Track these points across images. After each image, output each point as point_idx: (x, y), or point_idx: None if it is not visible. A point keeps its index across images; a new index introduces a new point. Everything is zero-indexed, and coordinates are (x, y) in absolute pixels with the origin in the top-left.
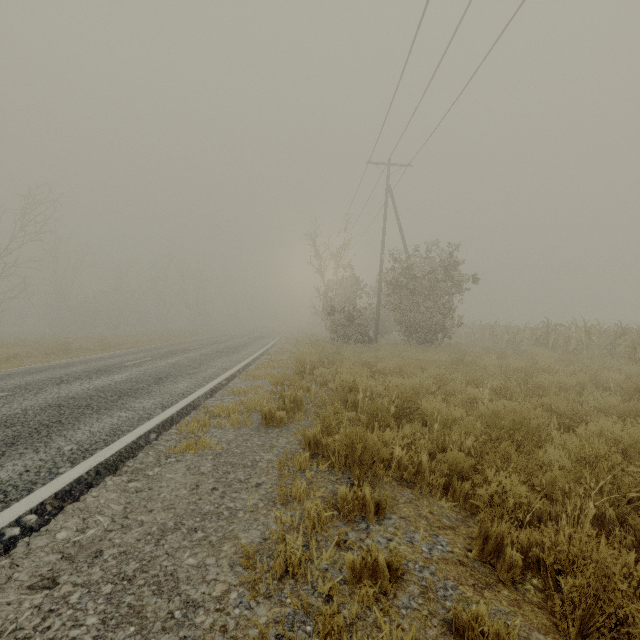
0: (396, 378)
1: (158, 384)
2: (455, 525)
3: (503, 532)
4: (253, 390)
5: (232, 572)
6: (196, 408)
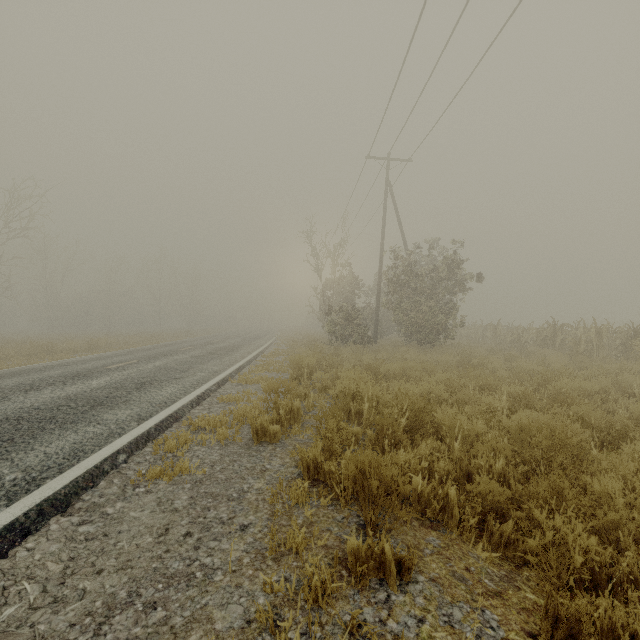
0: (403, 384)
1: (139, 391)
2: (501, 588)
3: (579, 613)
4: (245, 397)
5: None
6: (179, 419)
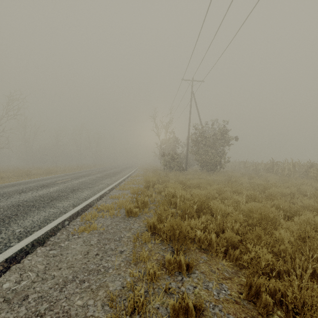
0: (197, 190)
1: (72, 193)
2: (231, 276)
3: (260, 283)
4: (122, 196)
5: (102, 310)
6: (91, 206)
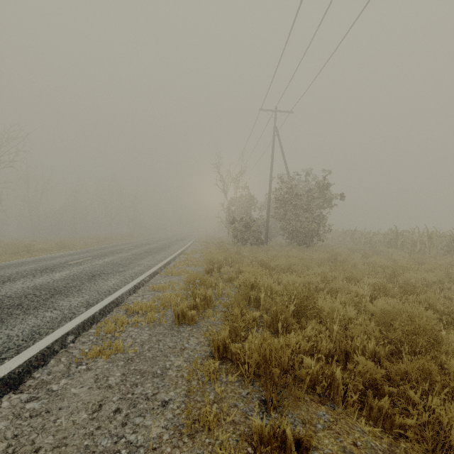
0: (289, 276)
1: (90, 281)
2: None
3: None
4: (170, 286)
5: None
6: (119, 305)
